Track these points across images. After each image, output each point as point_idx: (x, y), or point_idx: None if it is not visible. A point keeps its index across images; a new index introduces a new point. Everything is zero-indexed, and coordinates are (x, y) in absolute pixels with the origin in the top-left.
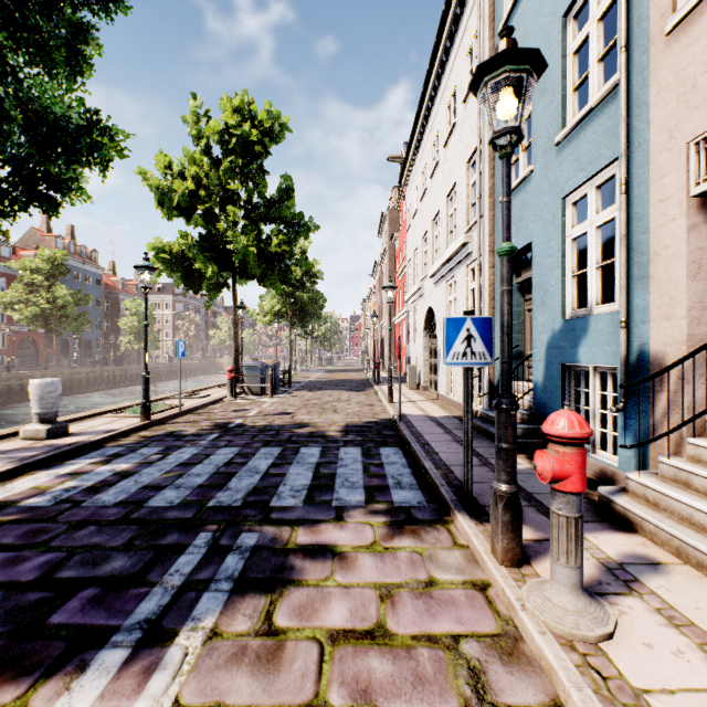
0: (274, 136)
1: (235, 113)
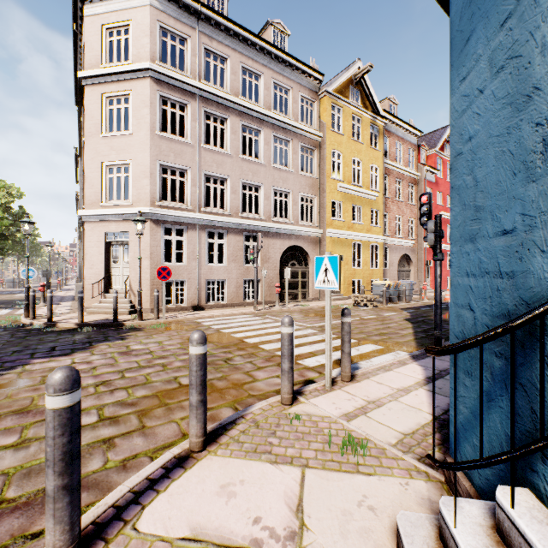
0: (17, 196)
1: (1, 192)
